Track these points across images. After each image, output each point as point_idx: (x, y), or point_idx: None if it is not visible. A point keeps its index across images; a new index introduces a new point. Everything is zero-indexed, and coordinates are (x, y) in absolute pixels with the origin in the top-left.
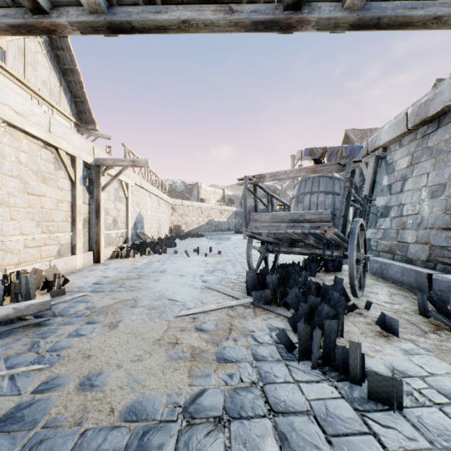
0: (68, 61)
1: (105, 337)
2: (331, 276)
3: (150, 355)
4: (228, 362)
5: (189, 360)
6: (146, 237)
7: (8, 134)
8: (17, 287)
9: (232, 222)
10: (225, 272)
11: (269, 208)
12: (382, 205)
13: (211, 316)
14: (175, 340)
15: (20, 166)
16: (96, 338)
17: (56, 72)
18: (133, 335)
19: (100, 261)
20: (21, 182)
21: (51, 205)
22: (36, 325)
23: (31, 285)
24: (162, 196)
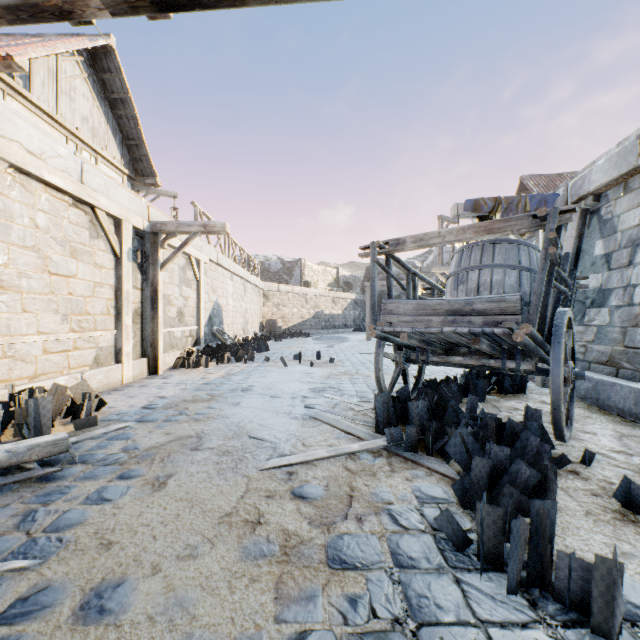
0: (118, 88)
1: (142, 506)
2: (510, 401)
3: (211, 546)
4: (348, 569)
5: (279, 560)
6: (226, 336)
7: (19, 184)
8: (23, 414)
9: (350, 315)
10: (341, 392)
11: (410, 292)
12: (593, 287)
13: (318, 469)
14: (257, 517)
15: (37, 233)
16: (128, 507)
17: (102, 104)
18: (188, 502)
19: (157, 372)
20: (38, 256)
21: (84, 290)
22: (40, 478)
23: (44, 411)
24: (249, 278)
